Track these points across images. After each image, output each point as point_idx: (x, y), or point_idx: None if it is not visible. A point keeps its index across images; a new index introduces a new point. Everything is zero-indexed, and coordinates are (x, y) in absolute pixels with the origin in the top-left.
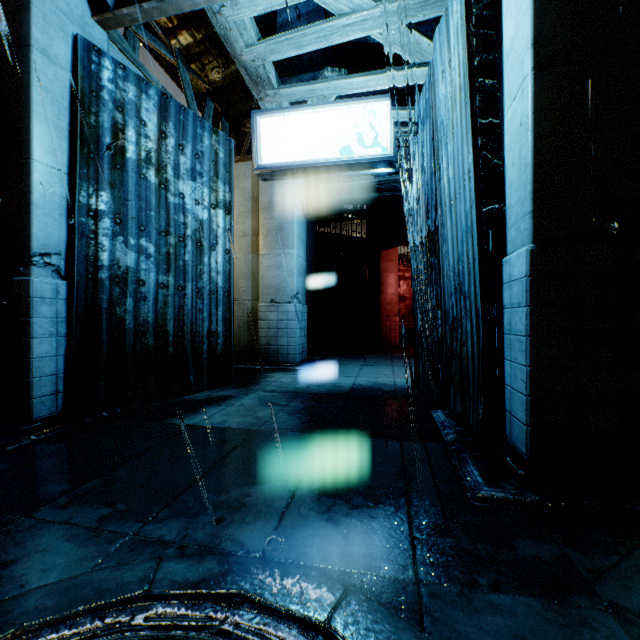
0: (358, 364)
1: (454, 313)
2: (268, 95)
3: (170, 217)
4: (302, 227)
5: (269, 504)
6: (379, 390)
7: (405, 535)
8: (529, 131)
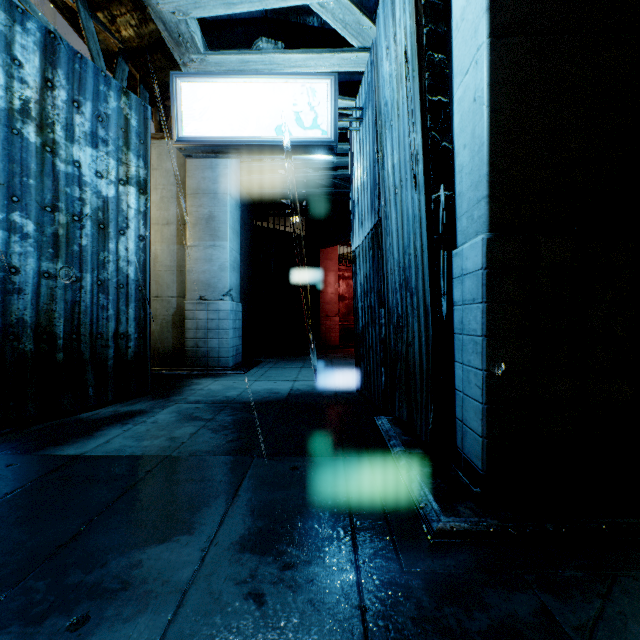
0: (297, 366)
1: (399, 311)
2: (193, 60)
3: (59, 189)
4: (236, 218)
5: (166, 578)
6: (319, 395)
7: (353, 607)
8: (485, 106)
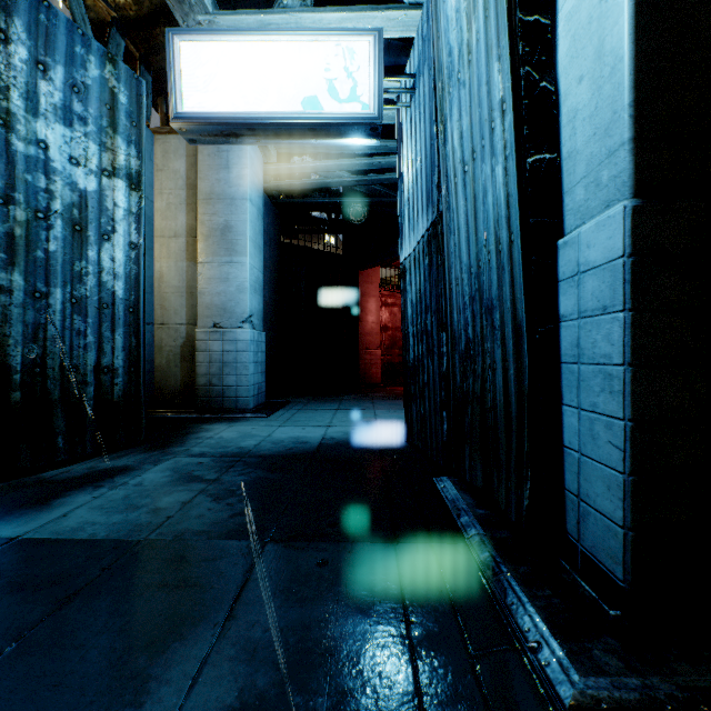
0: (331, 408)
1: (469, 335)
2: (200, 23)
3: (16, 175)
4: (258, 229)
5: None
6: (358, 446)
7: None
8: None
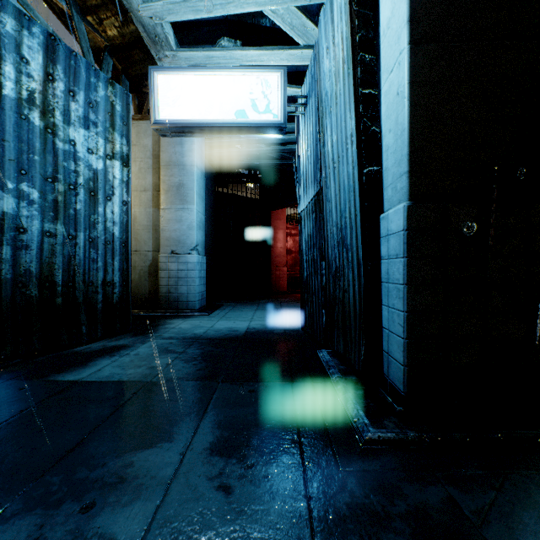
0: (252, 309)
1: (337, 264)
2: (167, 56)
3: (58, 163)
4: (201, 185)
5: (153, 475)
6: (271, 333)
7: (301, 496)
8: (406, 99)
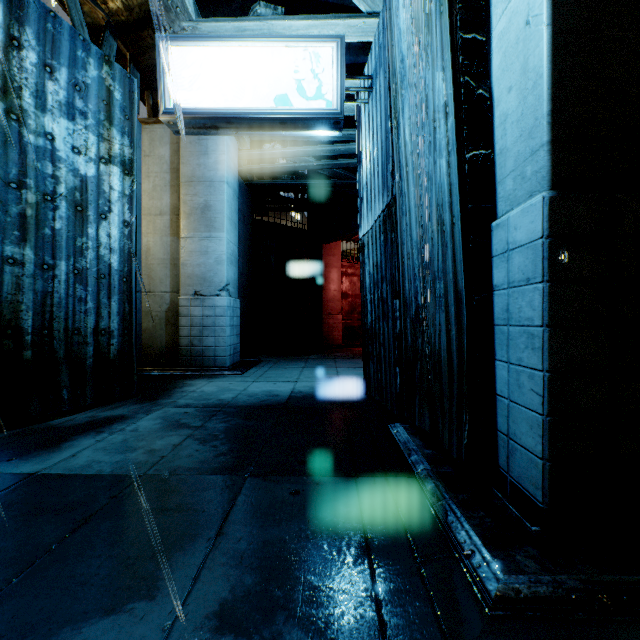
0: (299, 366)
1: (419, 301)
2: (184, 29)
3: (27, 163)
4: (234, 208)
5: None
6: (323, 398)
7: None
8: (545, 24)
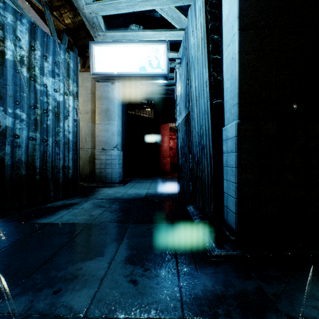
0: (149, 182)
1: (198, 156)
2: (100, 35)
3: (37, 98)
4: (120, 110)
5: (93, 274)
6: (160, 196)
7: (176, 285)
8: (236, 62)
